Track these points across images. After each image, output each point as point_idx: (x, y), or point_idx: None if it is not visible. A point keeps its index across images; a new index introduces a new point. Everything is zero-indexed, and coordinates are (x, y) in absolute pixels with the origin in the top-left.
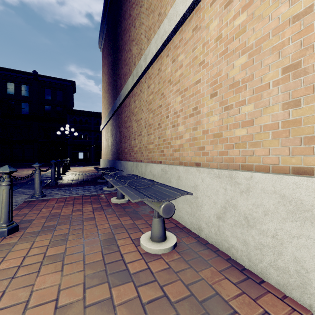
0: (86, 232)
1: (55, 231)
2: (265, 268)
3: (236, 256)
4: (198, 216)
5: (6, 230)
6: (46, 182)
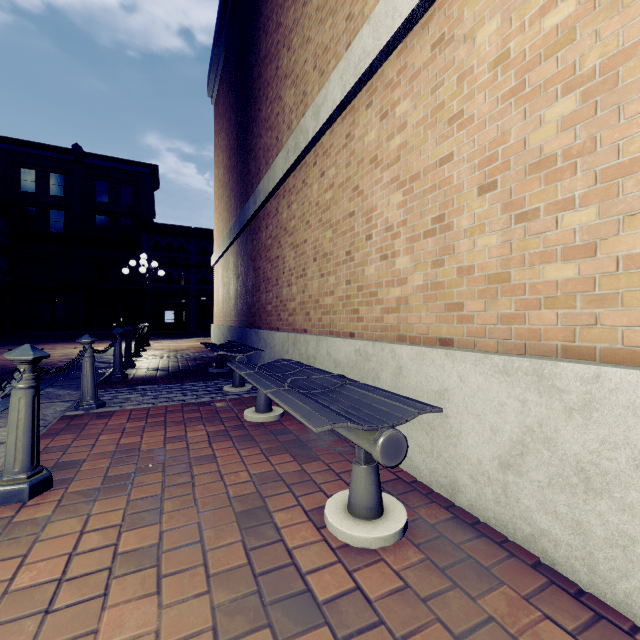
0: (200, 490)
1: (132, 489)
2: (636, 594)
3: (554, 557)
4: (449, 458)
5: (27, 488)
6: (103, 374)
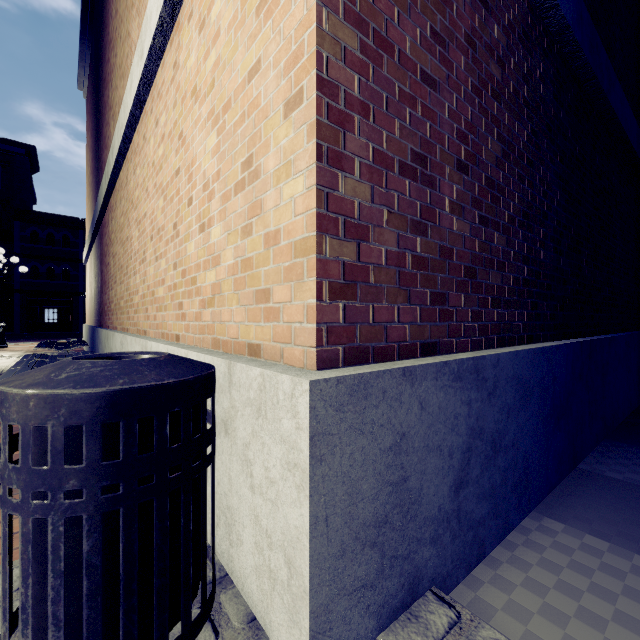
0: None
1: None
2: None
3: None
4: None
5: None
6: None
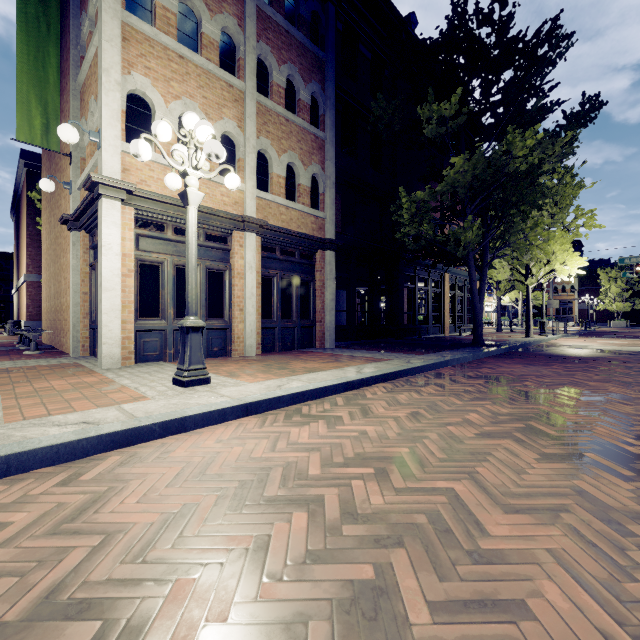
0: None
1: None
2: None
3: None
4: None
5: None
6: None
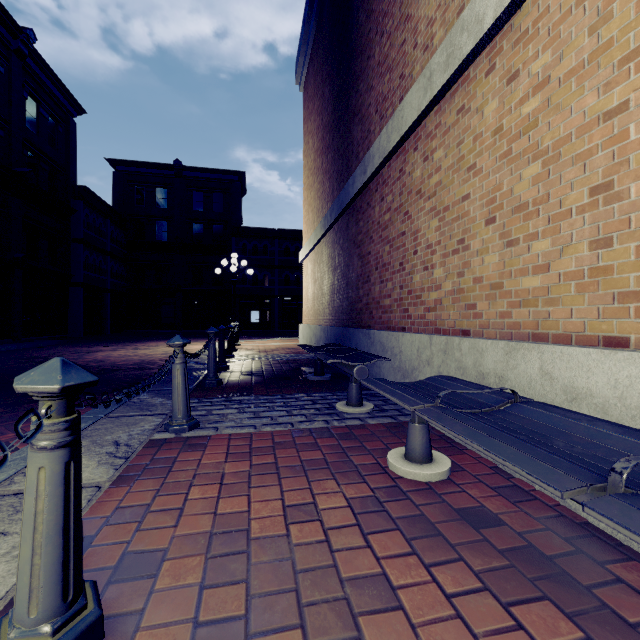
0: None
1: None
2: None
3: None
4: None
5: None
6: (197, 378)
